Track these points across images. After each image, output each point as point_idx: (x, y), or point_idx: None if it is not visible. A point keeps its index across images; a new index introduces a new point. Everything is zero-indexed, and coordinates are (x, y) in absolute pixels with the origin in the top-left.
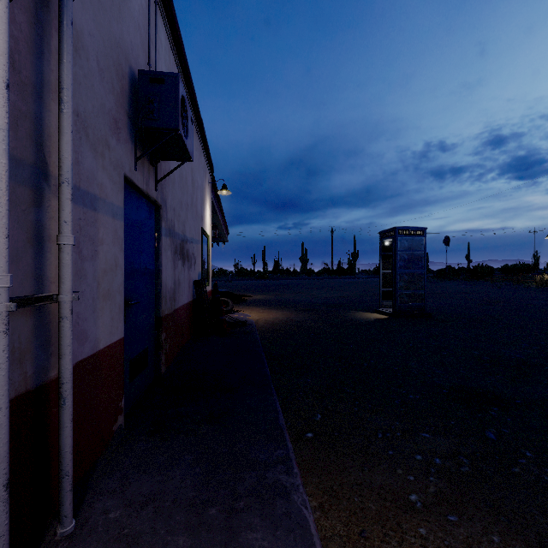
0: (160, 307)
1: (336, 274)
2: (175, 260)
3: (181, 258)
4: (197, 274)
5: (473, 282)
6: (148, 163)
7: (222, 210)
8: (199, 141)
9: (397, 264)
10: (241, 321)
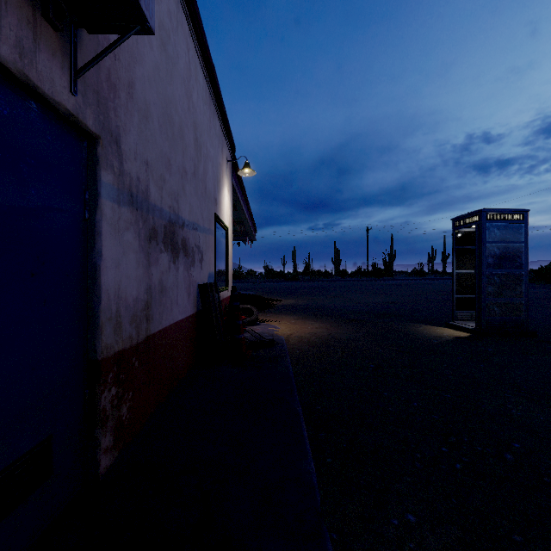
0: (97, 341)
1: (372, 275)
2: (149, 251)
3: (169, 249)
4: (206, 275)
5: (544, 285)
6: (31, 7)
7: (247, 202)
8: (211, 96)
9: (484, 261)
10: (266, 339)
